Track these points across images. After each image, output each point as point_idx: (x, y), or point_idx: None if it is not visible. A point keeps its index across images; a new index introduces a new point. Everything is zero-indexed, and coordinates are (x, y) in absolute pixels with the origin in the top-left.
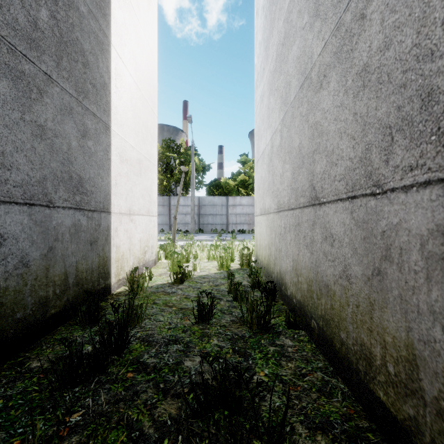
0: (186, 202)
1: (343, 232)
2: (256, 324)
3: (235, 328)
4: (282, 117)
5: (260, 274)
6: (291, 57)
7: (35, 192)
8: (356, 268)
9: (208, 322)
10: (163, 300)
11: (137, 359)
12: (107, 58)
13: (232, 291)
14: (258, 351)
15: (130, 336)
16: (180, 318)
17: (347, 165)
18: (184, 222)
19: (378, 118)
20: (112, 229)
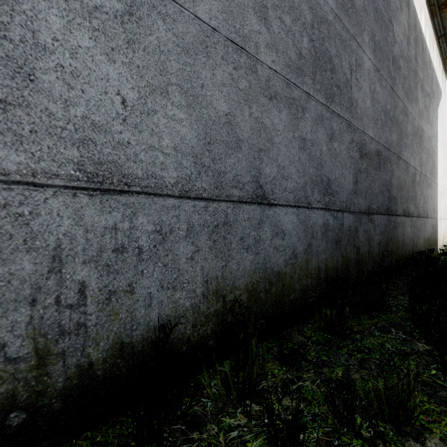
0: None
1: None
2: None
3: None
4: None
5: None
6: None
7: (431, 214)
8: None
9: None
10: None
11: None
12: (437, 156)
13: None
14: None
15: None
16: None
17: None
18: None
19: None
20: (438, 226)
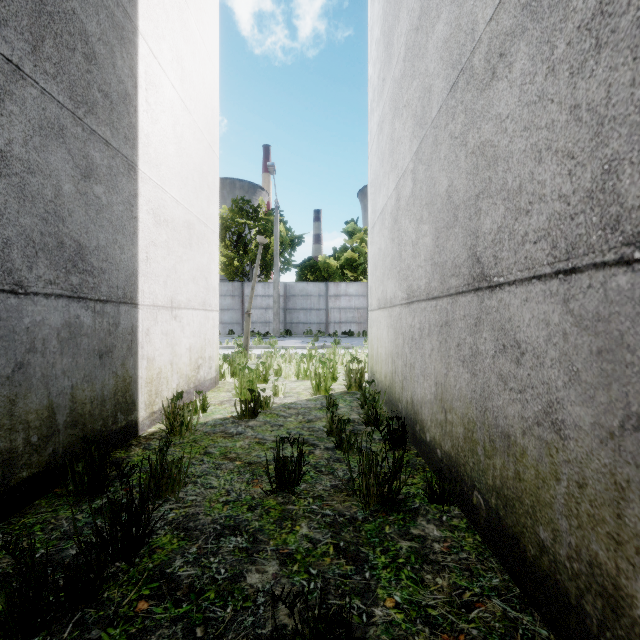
0: (267, 291)
1: (543, 338)
2: (375, 495)
3: (339, 502)
4: (416, 148)
5: (378, 402)
6: (433, 45)
7: None
8: (577, 410)
9: (293, 490)
10: (221, 448)
11: (161, 569)
12: (132, 54)
13: (334, 431)
14: (380, 550)
15: (155, 519)
16: (245, 482)
17: (554, 210)
18: (263, 320)
19: (639, 103)
20: (141, 332)
